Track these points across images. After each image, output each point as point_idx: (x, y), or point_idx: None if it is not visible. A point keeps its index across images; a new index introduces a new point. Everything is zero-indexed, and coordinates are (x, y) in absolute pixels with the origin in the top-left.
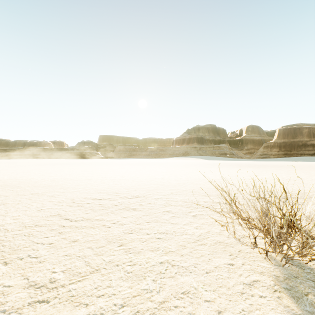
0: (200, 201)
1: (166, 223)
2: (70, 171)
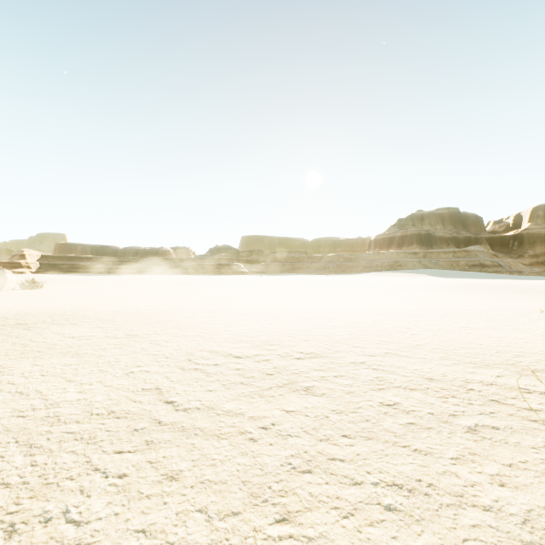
0: (469, 379)
1: (398, 448)
2: (195, 295)
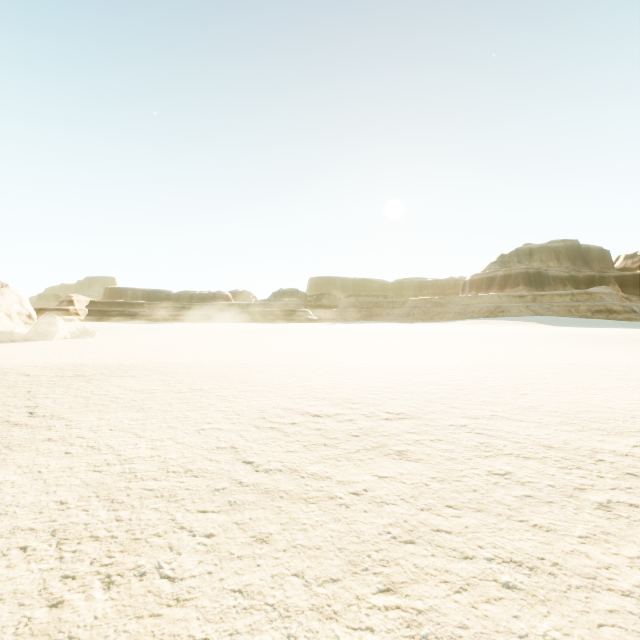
0: (597, 448)
1: (514, 522)
2: (259, 345)
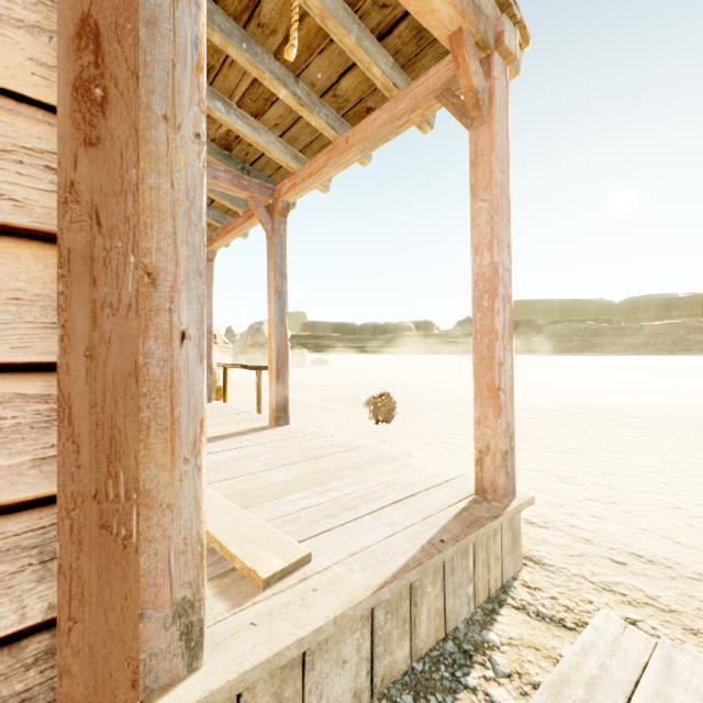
0: None
1: None
2: None
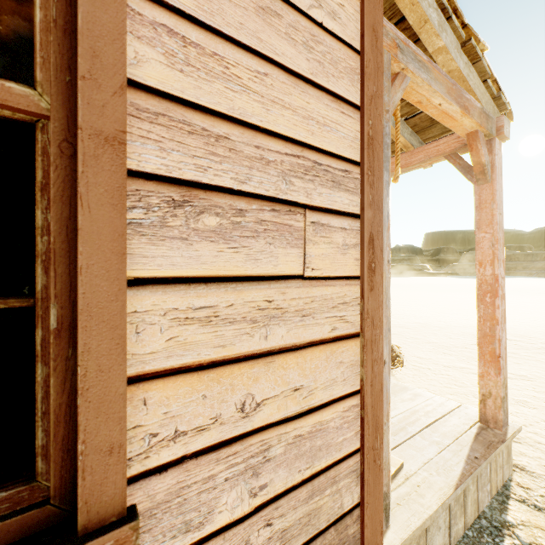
0: None
1: None
2: (412, 298)
